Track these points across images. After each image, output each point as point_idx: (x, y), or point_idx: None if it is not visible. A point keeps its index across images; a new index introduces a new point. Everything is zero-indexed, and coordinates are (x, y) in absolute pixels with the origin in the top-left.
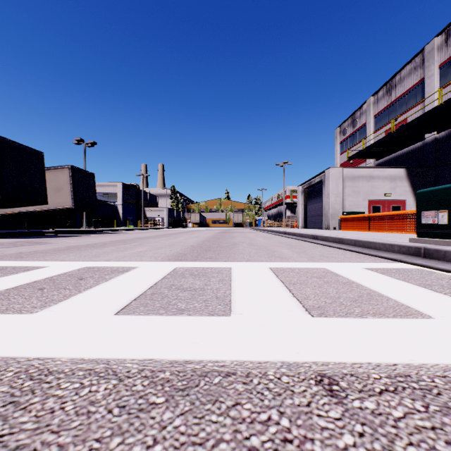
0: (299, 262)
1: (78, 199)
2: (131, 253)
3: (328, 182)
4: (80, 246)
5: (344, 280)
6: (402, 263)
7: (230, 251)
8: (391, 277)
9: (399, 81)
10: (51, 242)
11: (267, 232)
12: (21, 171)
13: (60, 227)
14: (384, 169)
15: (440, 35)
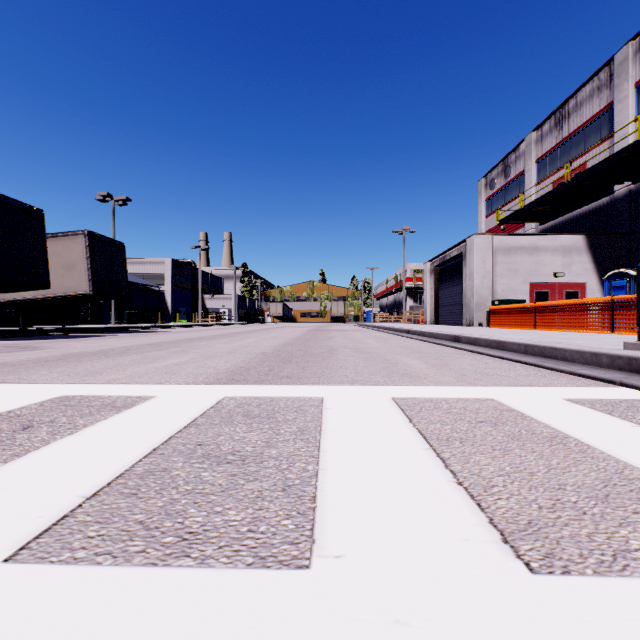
0: (442, 386)
1: (99, 281)
2: (159, 367)
3: (470, 257)
4: (85, 354)
5: (545, 430)
6: (626, 389)
7: (323, 362)
8: (631, 422)
9: (575, 108)
10: (46, 346)
11: (380, 331)
12: (7, 238)
13: (77, 323)
14: (554, 237)
15: (637, 38)
